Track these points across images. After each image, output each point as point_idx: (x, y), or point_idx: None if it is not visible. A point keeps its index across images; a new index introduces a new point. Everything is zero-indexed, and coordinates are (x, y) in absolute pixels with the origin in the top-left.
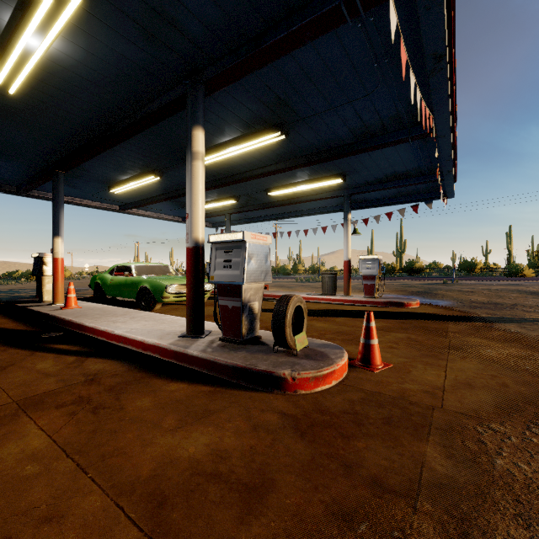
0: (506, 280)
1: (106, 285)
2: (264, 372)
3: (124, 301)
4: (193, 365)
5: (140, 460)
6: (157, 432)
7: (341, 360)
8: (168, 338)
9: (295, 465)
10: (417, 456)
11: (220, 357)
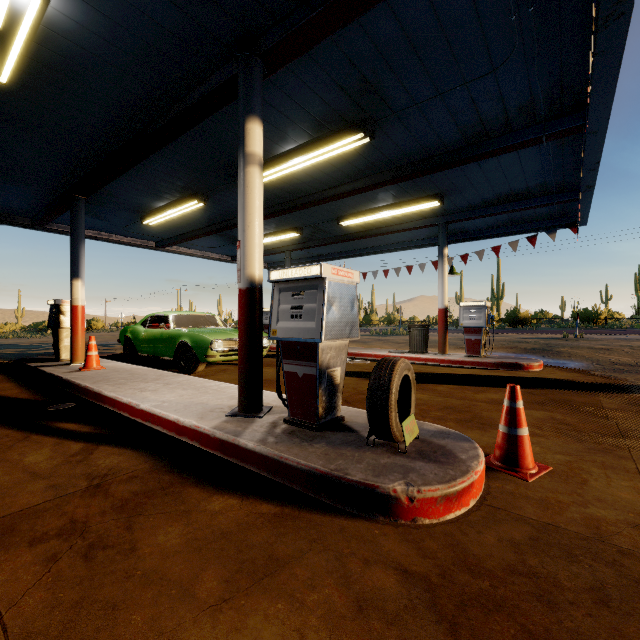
0: None
1: (138, 339)
2: (360, 486)
3: (160, 359)
4: (247, 462)
5: None
6: (185, 611)
7: (479, 464)
8: (211, 418)
9: None
10: None
11: (288, 454)
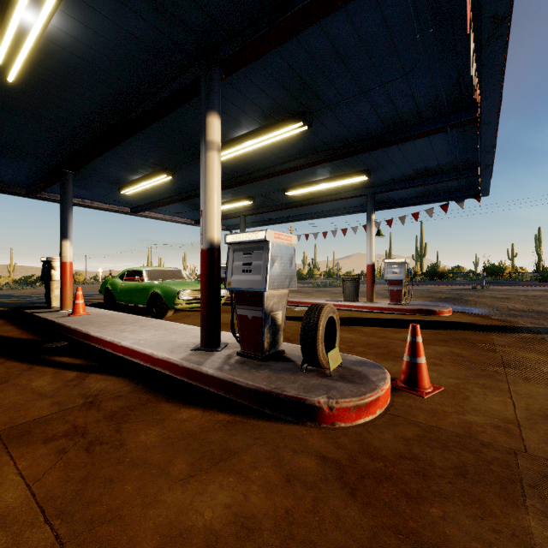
0: (541, 285)
1: (116, 290)
2: (293, 399)
3: (135, 306)
4: (208, 385)
5: (139, 530)
6: (163, 483)
7: (385, 384)
8: (179, 352)
9: (350, 545)
10: (519, 534)
11: (239, 377)
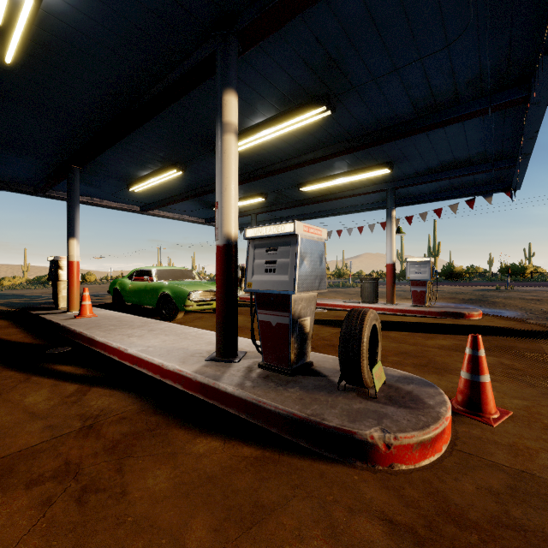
0: None
1: (125, 290)
2: (338, 431)
3: (144, 307)
4: (226, 405)
5: None
6: None
7: (447, 410)
8: (192, 363)
9: None
10: None
11: (265, 398)
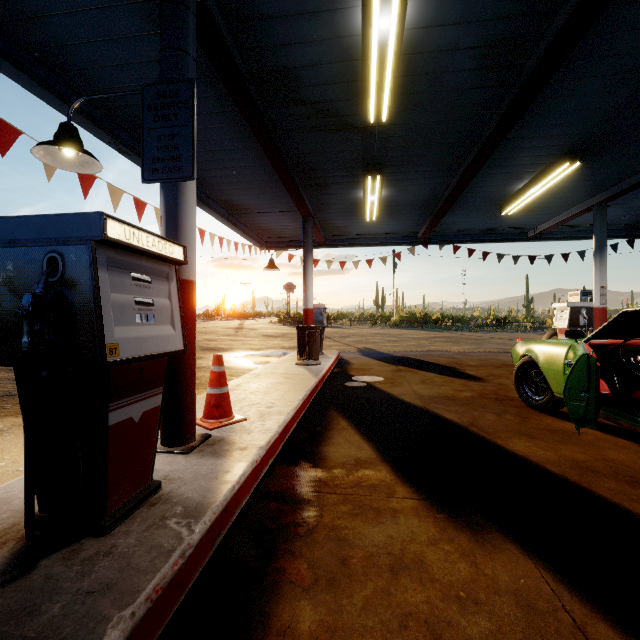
0: None
1: None
2: None
3: None
4: None
5: None
6: None
7: None
8: None
9: None
10: None
11: None
